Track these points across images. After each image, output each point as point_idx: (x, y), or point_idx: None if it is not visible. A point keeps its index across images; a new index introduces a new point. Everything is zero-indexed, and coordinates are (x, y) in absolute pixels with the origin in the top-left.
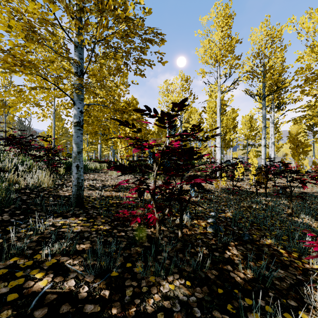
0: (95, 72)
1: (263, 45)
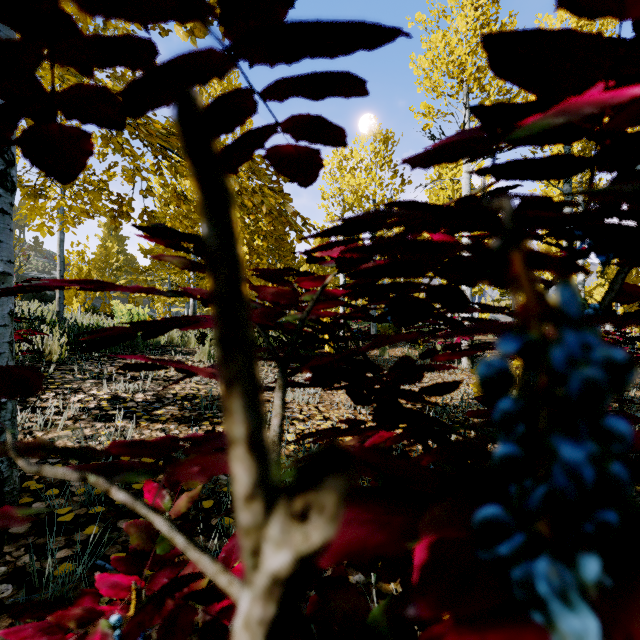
0: None
1: None
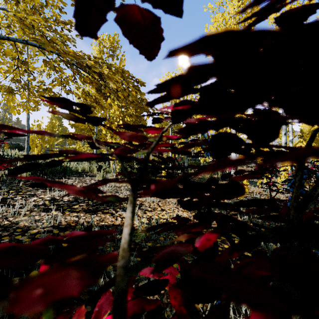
0: (55, 13)
1: None
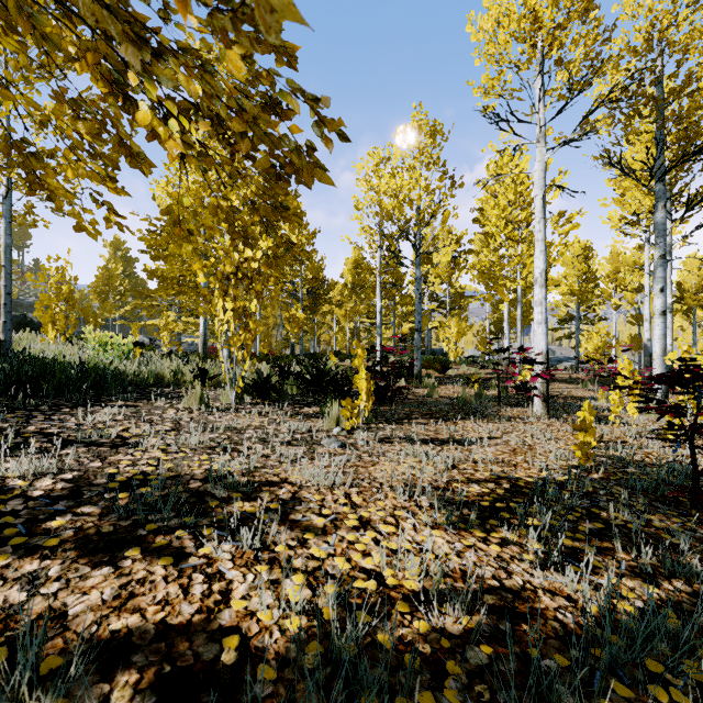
0: None
1: (658, 22)
